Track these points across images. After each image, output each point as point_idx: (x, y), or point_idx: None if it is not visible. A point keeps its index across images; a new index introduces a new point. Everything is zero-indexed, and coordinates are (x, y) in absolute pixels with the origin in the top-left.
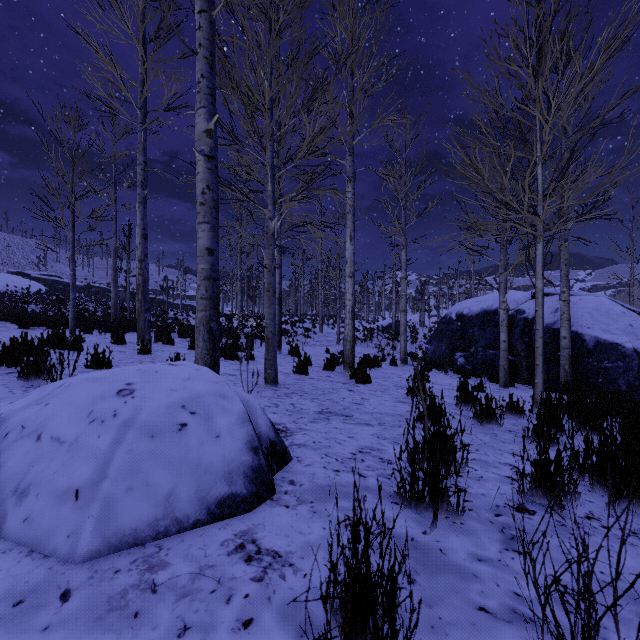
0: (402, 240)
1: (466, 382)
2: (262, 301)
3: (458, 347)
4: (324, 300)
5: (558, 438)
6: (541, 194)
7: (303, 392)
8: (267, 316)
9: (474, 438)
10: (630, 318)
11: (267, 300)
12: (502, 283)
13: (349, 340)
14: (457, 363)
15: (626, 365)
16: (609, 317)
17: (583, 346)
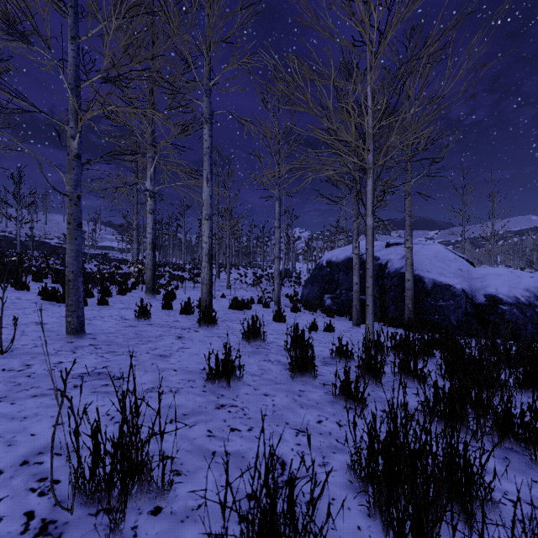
0: (276, 193)
1: (297, 325)
2: (171, 251)
3: (327, 290)
4: (225, 250)
5: (366, 398)
6: (371, 127)
7: (108, 343)
8: (67, 253)
9: (267, 403)
10: (460, 263)
11: (68, 234)
12: (355, 230)
13: (205, 283)
14: (325, 304)
15: (456, 303)
16: (444, 262)
17: (423, 287)
